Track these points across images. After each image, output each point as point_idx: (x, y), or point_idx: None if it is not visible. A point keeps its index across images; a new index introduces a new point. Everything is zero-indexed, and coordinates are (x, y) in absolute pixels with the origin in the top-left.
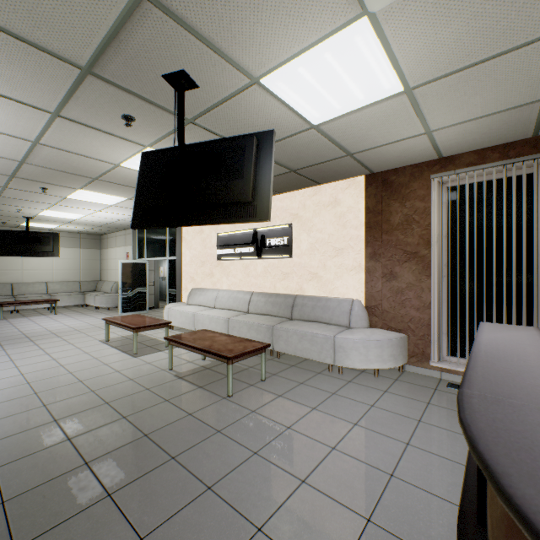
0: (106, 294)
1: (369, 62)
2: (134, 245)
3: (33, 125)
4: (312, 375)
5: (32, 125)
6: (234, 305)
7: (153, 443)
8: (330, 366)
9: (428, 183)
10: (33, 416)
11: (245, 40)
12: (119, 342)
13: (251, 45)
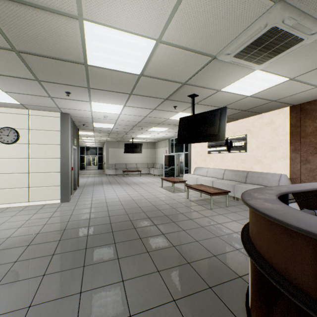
0: (158, 169)
1: (265, 77)
2: (169, 147)
3: (147, 112)
4: None
5: (146, 112)
6: (215, 175)
7: (184, 215)
8: None
9: None
10: (147, 203)
11: (214, 84)
12: (166, 188)
13: (216, 84)
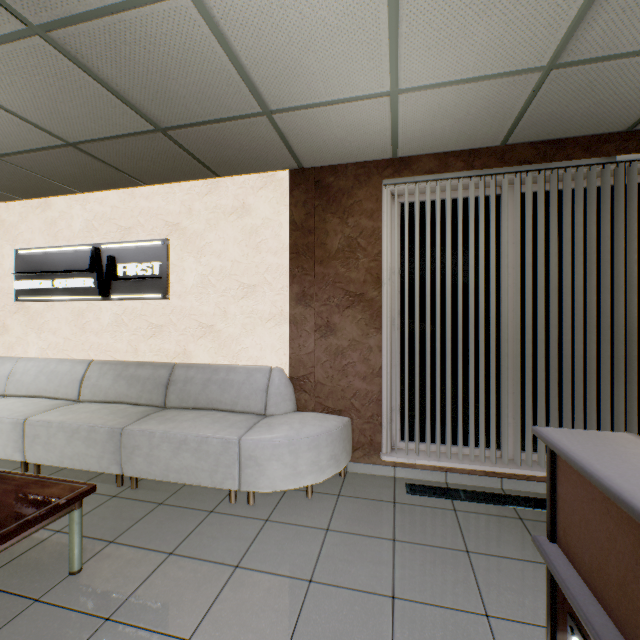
0: None
1: None
2: None
3: None
4: (197, 523)
5: None
6: (48, 388)
7: None
8: (232, 493)
9: (378, 193)
10: None
11: None
12: None
13: None
